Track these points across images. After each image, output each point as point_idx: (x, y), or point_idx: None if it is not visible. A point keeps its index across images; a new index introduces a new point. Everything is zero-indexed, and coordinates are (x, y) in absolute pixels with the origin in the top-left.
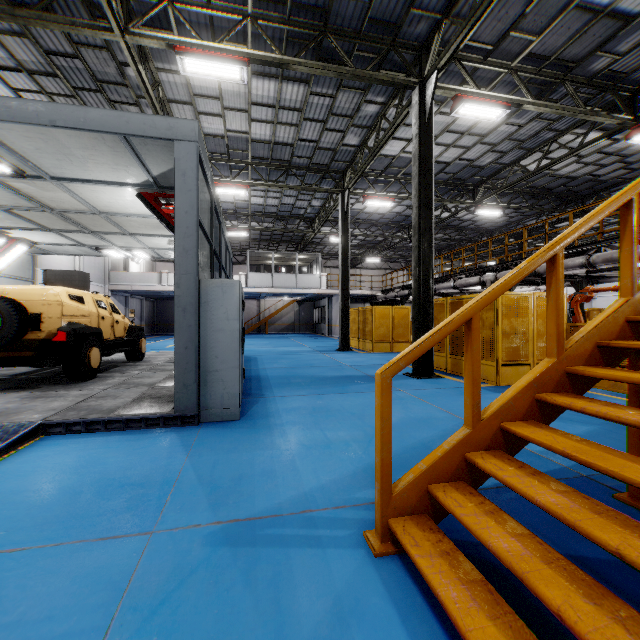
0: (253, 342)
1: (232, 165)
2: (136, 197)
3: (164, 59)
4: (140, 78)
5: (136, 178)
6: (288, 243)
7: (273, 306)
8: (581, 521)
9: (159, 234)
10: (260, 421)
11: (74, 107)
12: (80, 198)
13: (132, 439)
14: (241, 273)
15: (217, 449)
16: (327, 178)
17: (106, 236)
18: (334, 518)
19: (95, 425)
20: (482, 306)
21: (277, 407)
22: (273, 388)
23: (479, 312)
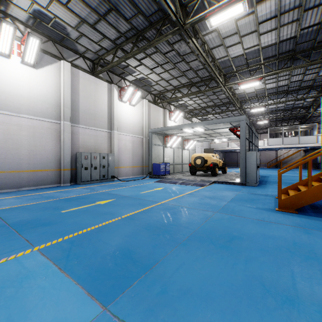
0: (270, 171)
1: (258, 98)
2: (227, 129)
3: (233, 81)
4: (227, 92)
5: (229, 126)
6: (294, 119)
7: (285, 153)
8: (300, 188)
9: (231, 134)
10: (262, 187)
11: (219, 119)
12: (214, 131)
13: (231, 185)
14: (264, 139)
15: (250, 188)
16: (312, 89)
17: (216, 137)
18: (271, 196)
19: (223, 183)
20: (302, 159)
21: (269, 186)
22: (270, 183)
23: (301, 160)
